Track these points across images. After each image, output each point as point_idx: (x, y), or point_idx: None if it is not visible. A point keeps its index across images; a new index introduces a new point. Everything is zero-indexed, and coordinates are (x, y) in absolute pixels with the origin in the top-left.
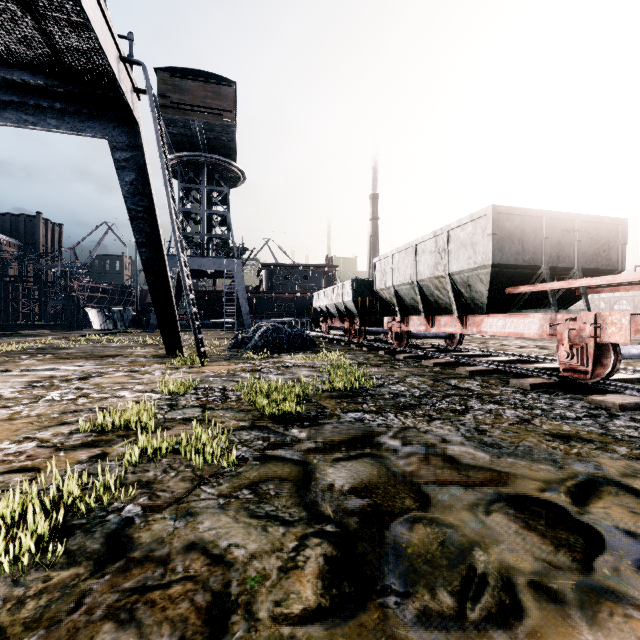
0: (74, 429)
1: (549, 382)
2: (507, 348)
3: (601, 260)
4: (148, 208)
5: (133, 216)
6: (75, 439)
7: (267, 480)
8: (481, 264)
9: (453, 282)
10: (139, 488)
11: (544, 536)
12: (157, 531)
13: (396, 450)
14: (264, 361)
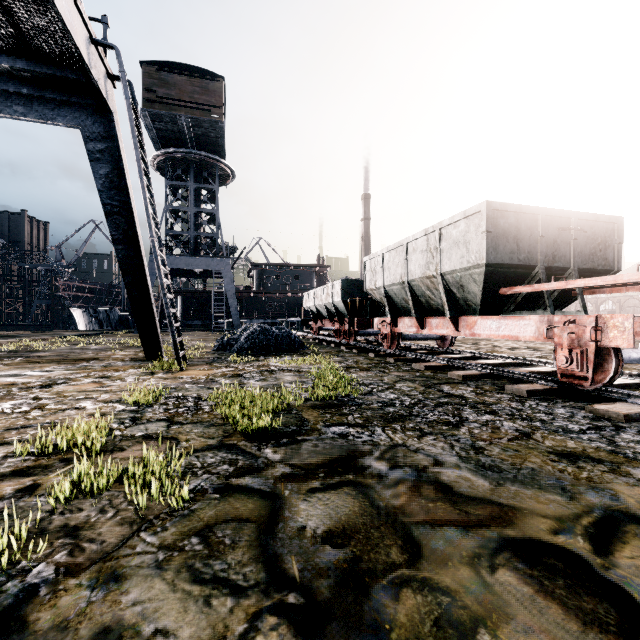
0: (11, 451)
1: (546, 388)
2: (499, 350)
3: (597, 260)
4: (125, 203)
5: (108, 211)
6: (7, 465)
7: (224, 522)
8: (474, 263)
9: (445, 282)
10: (62, 537)
11: (566, 606)
12: (64, 609)
13: (382, 476)
14: (248, 365)
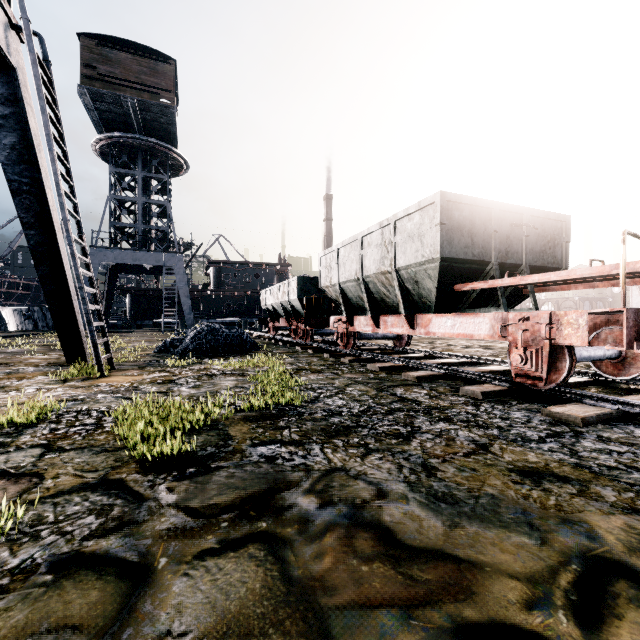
0: None
1: (501, 389)
2: (453, 348)
3: (547, 257)
4: (37, 180)
5: (16, 189)
6: None
7: (32, 637)
8: (429, 257)
9: (400, 278)
10: None
11: None
12: None
13: (307, 521)
14: (187, 368)
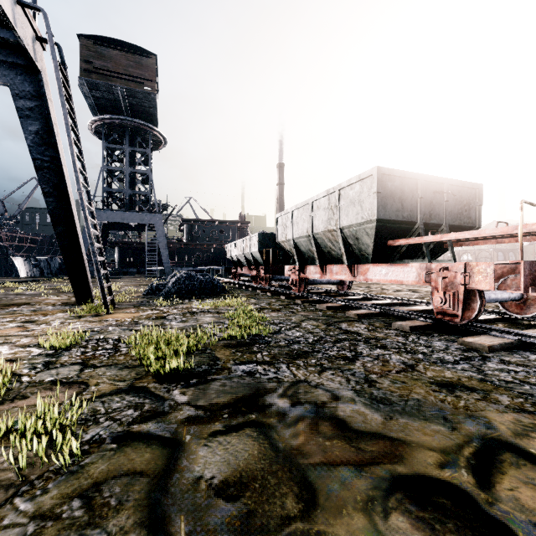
0: None
1: (425, 324)
2: (386, 292)
3: (463, 218)
4: (55, 158)
5: (39, 165)
6: None
7: (115, 477)
8: (367, 219)
9: (343, 235)
10: None
11: None
12: None
13: (284, 414)
14: (173, 307)
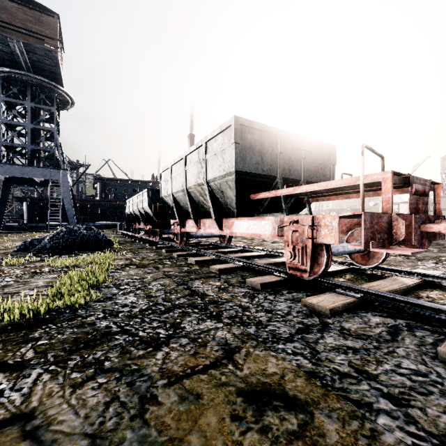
0: None
1: (278, 280)
2: (265, 243)
3: (319, 176)
4: None
5: None
6: None
7: None
8: (228, 171)
9: (210, 189)
10: None
11: None
12: None
13: None
14: (22, 266)
